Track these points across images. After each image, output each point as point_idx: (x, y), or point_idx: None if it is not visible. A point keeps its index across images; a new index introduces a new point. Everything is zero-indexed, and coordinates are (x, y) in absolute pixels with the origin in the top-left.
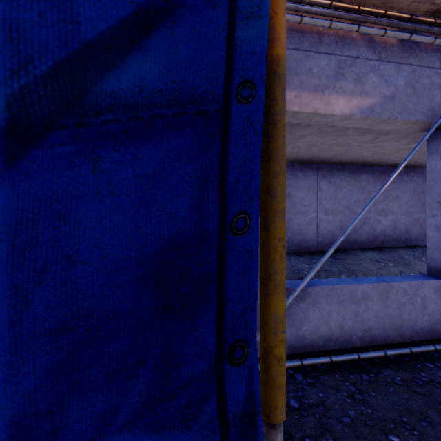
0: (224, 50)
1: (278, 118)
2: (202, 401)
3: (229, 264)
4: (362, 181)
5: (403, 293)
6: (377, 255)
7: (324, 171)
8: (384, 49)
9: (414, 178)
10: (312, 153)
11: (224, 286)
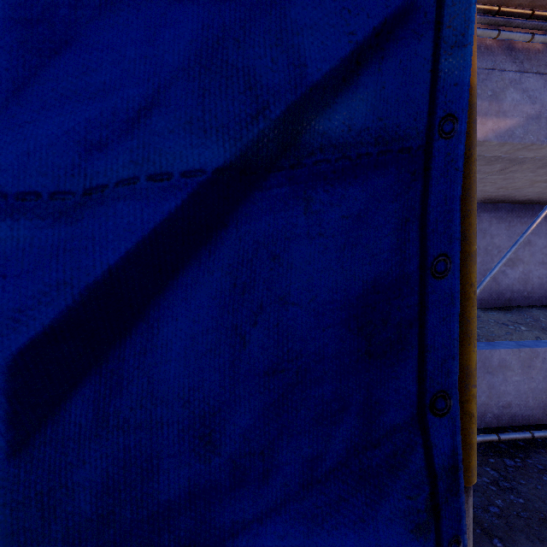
0: (428, 84)
1: (470, 152)
2: (407, 451)
3: (430, 309)
4: (482, 223)
5: None
6: (504, 317)
7: None
8: (526, 57)
9: None
10: None
11: (425, 333)
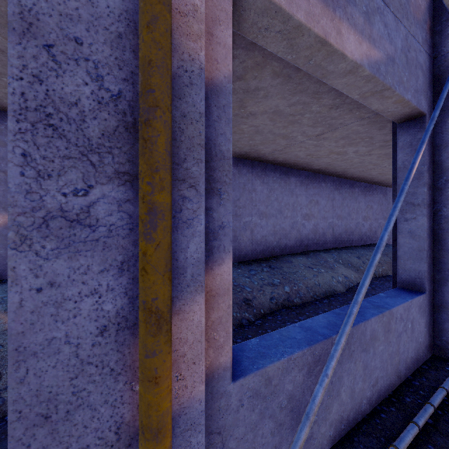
0: None
1: None
2: None
3: None
4: (291, 184)
5: (400, 320)
6: (307, 261)
7: (259, 170)
8: None
9: (329, 185)
10: (253, 144)
11: None
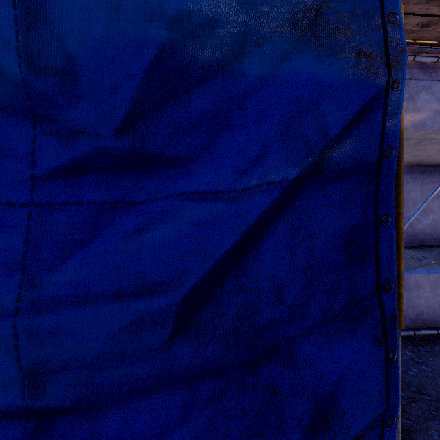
0: (381, 133)
1: (400, 162)
2: (371, 307)
3: (381, 240)
4: None
5: None
6: (418, 254)
7: None
8: (434, 70)
9: None
10: None
11: (379, 252)
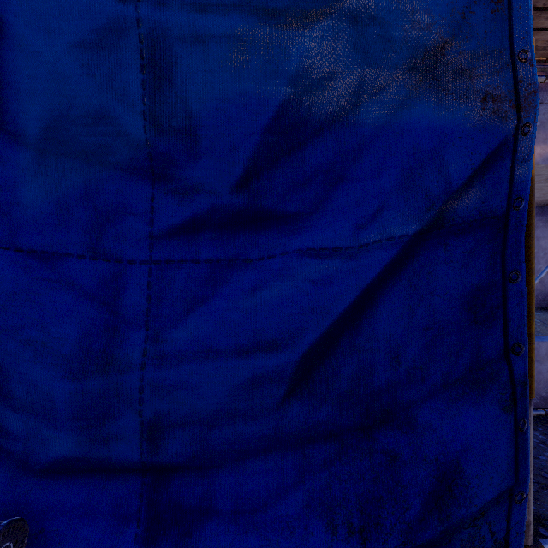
0: (509, 182)
1: (531, 212)
2: (498, 372)
3: (510, 299)
4: None
5: None
6: None
7: None
8: None
9: None
10: None
11: (507, 311)
